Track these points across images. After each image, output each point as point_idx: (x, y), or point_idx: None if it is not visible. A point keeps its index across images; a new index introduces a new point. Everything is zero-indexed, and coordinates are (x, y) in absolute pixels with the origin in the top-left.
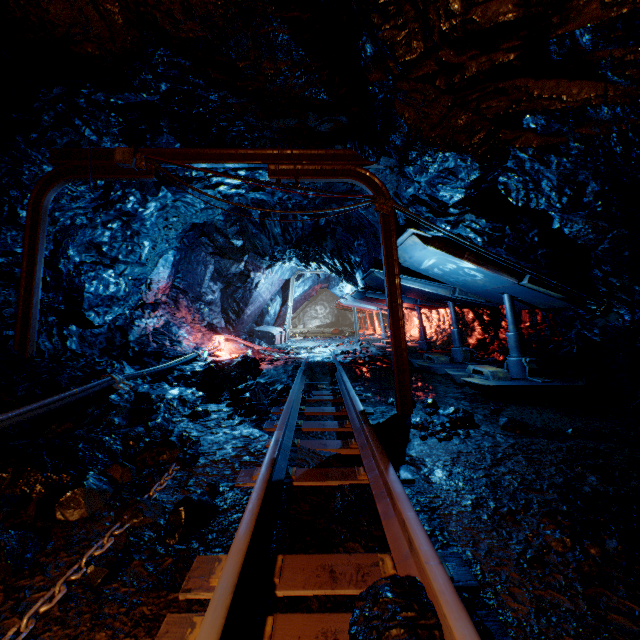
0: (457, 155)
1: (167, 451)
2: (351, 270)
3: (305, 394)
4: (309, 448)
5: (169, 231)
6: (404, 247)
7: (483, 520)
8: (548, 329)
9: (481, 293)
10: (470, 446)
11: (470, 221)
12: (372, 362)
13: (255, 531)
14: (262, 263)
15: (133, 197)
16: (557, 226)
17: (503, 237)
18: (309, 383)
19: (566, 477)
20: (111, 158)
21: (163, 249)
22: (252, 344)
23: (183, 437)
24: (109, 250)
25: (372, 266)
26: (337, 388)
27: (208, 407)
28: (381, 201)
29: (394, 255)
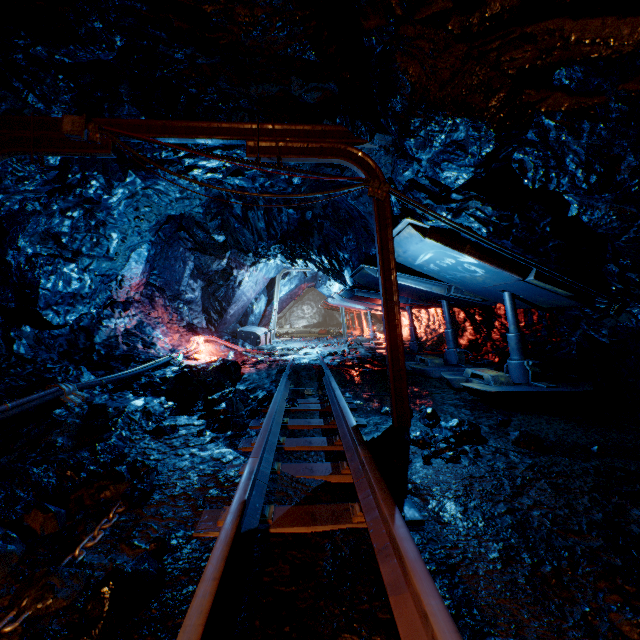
0: (470, 122)
1: (111, 486)
2: (339, 267)
3: (289, 403)
4: (292, 475)
5: (141, 222)
6: (398, 240)
7: (521, 585)
8: (545, 329)
9: (479, 291)
10: (482, 468)
11: (475, 209)
12: (361, 364)
13: (206, 634)
14: (246, 260)
15: (95, 181)
16: (574, 213)
17: (511, 227)
18: (294, 389)
19: (605, 511)
20: (59, 129)
21: (135, 242)
22: (235, 345)
23: (137, 464)
24: (70, 242)
25: (362, 262)
26: (325, 395)
27: (177, 420)
28: (375, 185)
29: (390, 246)
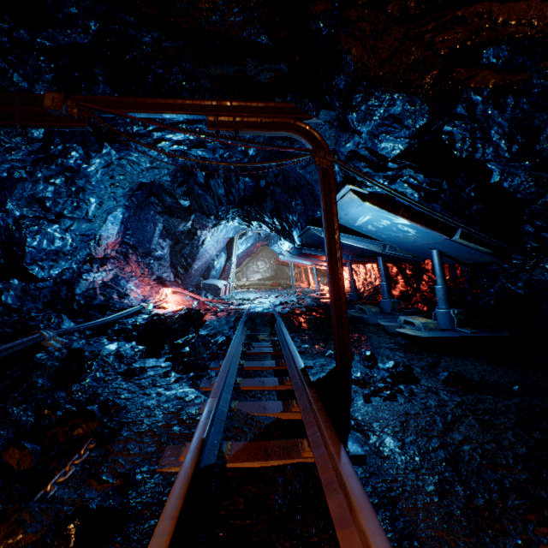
0: (406, 97)
1: (83, 424)
2: (289, 228)
3: (245, 347)
4: (247, 413)
5: (116, 189)
6: (340, 204)
7: (456, 518)
8: (467, 282)
9: (411, 249)
10: (416, 406)
11: (408, 176)
12: (308, 312)
13: None
14: (208, 222)
15: (75, 152)
16: (496, 180)
17: (440, 192)
18: (250, 334)
19: (528, 446)
20: (41, 104)
21: (111, 206)
22: (198, 296)
23: (108, 403)
24: (53, 205)
25: (309, 224)
26: (276, 339)
27: (146, 362)
28: (321, 155)
29: (333, 209)
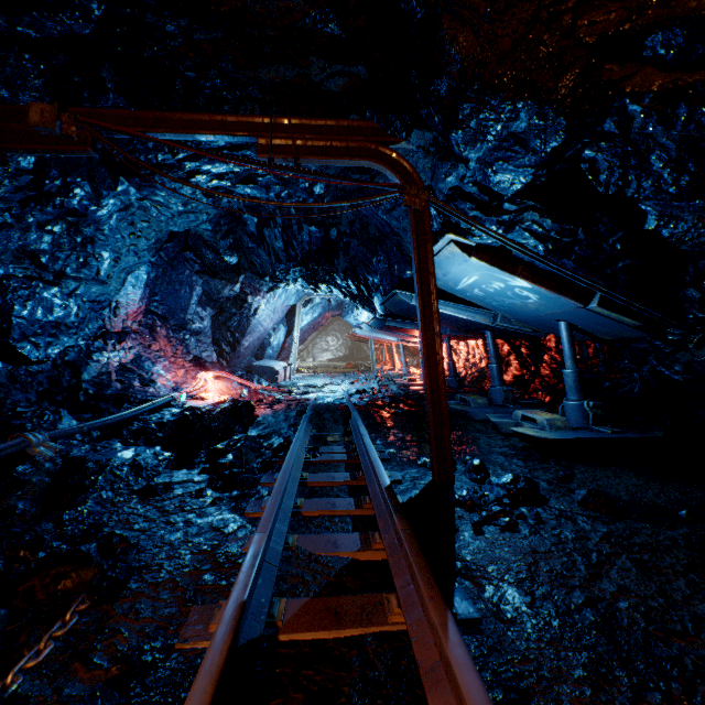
0: (534, 107)
1: (73, 573)
2: (368, 294)
3: (310, 453)
4: (310, 552)
5: (138, 240)
6: (438, 260)
7: None
8: (603, 364)
9: (530, 320)
10: (547, 539)
11: (531, 221)
12: (394, 404)
13: None
14: (262, 285)
15: (79, 189)
16: (652, 227)
17: (573, 244)
18: (316, 434)
19: None
20: (26, 120)
21: (131, 263)
22: (249, 382)
23: (112, 539)
24: (51, 261)
25: (394, 287)
26: (352, 442)
27: (173, 476)
28: (412, 192)
29: (429, 266)
